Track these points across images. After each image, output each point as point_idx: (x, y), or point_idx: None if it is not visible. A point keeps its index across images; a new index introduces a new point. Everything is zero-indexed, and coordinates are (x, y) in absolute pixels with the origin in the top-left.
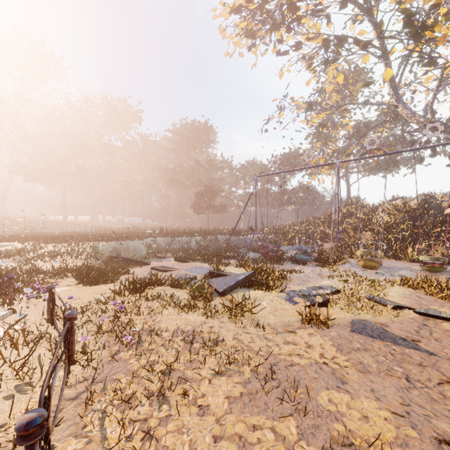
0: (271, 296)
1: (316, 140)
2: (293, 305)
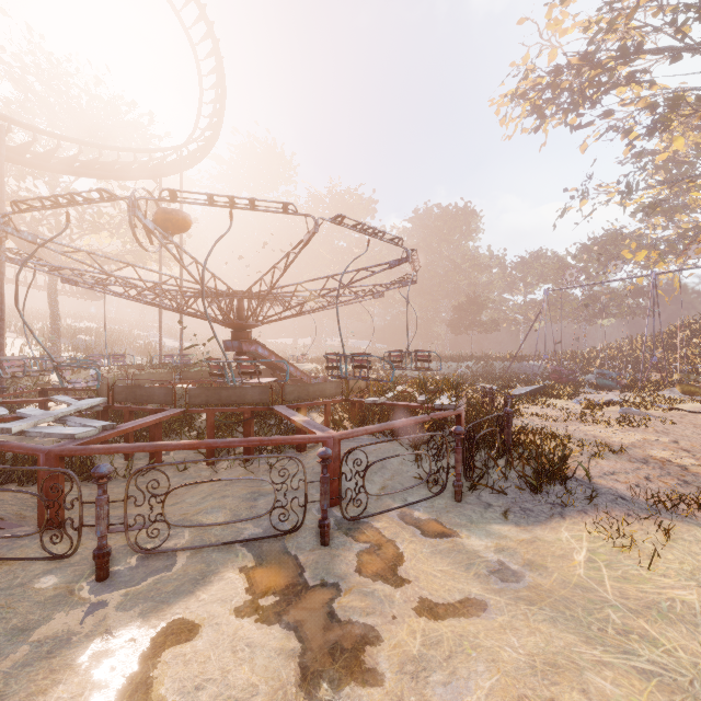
0: (561, 401)
1: (653, 215)
2: (579, 405)
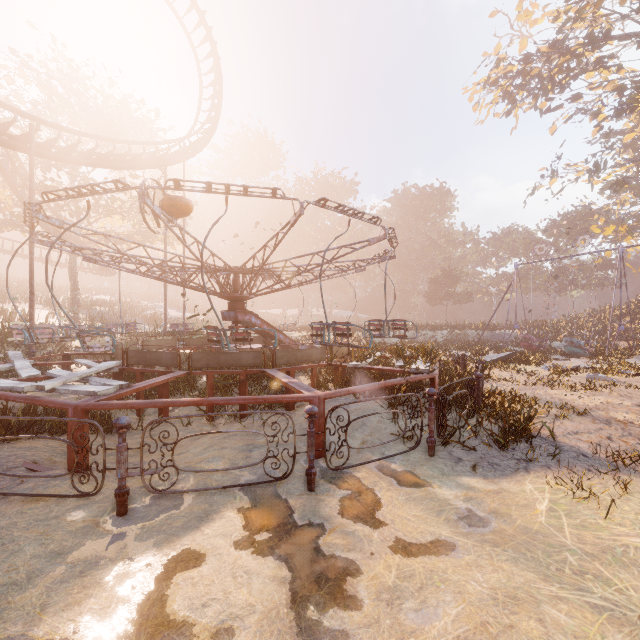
0: (530, 367)
1: (621, 191)
2: (547, 370)
